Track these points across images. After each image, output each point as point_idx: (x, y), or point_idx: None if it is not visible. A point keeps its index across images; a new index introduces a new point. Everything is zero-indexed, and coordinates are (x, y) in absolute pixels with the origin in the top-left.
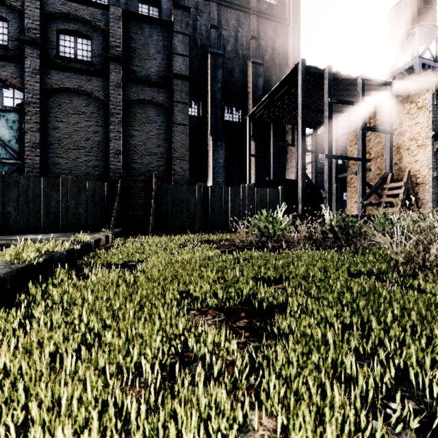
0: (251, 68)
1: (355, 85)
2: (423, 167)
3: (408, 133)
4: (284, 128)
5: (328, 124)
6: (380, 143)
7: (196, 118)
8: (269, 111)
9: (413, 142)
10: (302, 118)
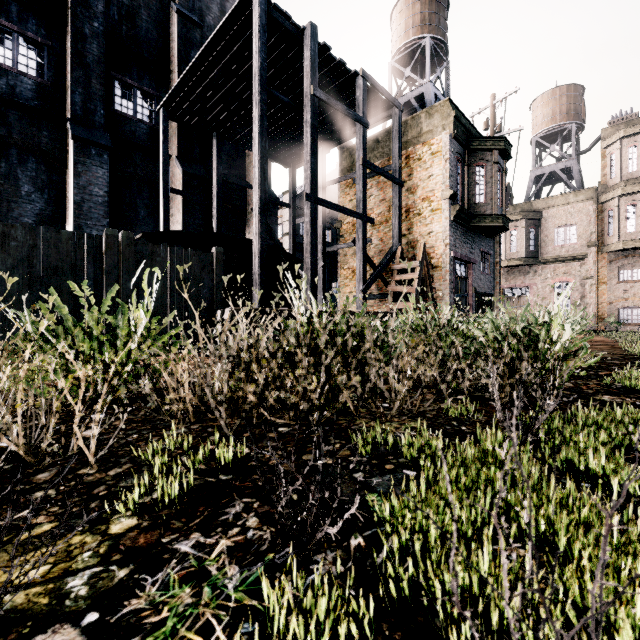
0: (176, 22)
1: (353, 90)
2: (438, 242)
3: (420, 189)
4: (242, 160)
5: (310, 135)
6: (384, 202)
7: (33, 81)
8: (207, 105)
9: (426, 204)
10: (260, 103)
